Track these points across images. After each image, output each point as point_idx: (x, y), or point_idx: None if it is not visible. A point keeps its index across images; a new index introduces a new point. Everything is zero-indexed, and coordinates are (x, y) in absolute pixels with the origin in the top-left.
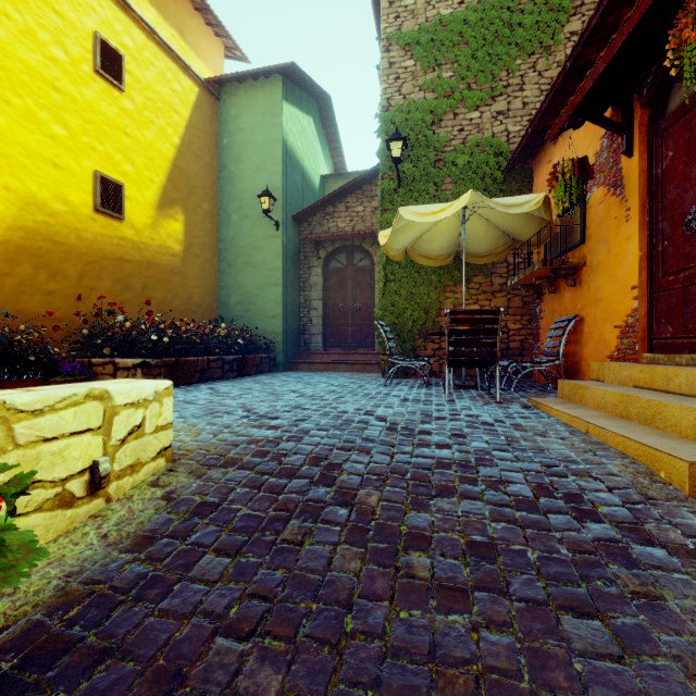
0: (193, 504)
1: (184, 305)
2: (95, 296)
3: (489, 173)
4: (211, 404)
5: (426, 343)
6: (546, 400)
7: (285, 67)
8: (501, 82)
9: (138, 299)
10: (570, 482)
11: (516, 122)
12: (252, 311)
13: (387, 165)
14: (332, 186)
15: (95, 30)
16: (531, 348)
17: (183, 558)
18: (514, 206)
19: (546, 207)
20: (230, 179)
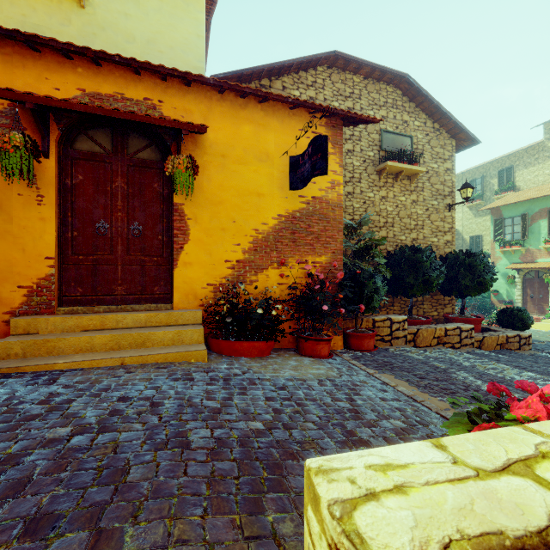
0: None
1: None
2: None
3: None
4: None
5: None
6: (12, 363)
7: None
8: None
9: None
10: (200, 378)
11: None
12: None
13: None
14: None
15: None
16: None
17: None
18: None
19: None
20: None
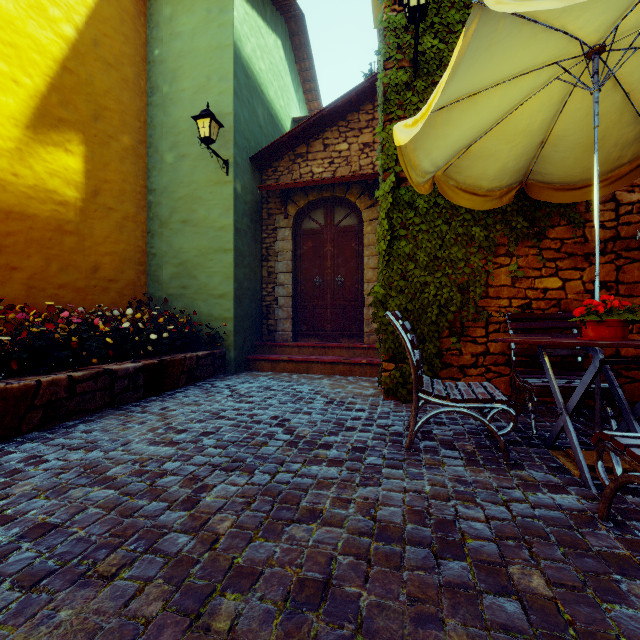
0: None
1: (84, 279)
2: None
3: None
4: None
5: (462, 343)
6: None
7: None
8: None
9: None
10: None
11: None
12: (193, 288)
13: (394, 44)
14: None
15: None
16: None
17: None
18: None
19: None
20: (162, 105)
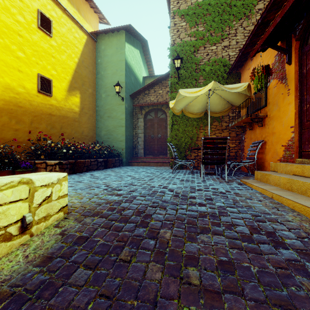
0: (75, 237)
1: (80, 135)
2: (38, 131)
3: (221, 74)
4: (90, 182)
5: (191, 153)
6: (249, 181)
7: (126, 27)
8: (226, 32)
9: (58, 133)
10: (268, 225)
11: (233, 51)
12: (111, 138)
13: (173, 71)
14: (148, 81)
15: (38, 8)
16: (240, 155)
17: (66, 270)
18: (234, 88)
19: (248, 89)
20: (101, 78)
